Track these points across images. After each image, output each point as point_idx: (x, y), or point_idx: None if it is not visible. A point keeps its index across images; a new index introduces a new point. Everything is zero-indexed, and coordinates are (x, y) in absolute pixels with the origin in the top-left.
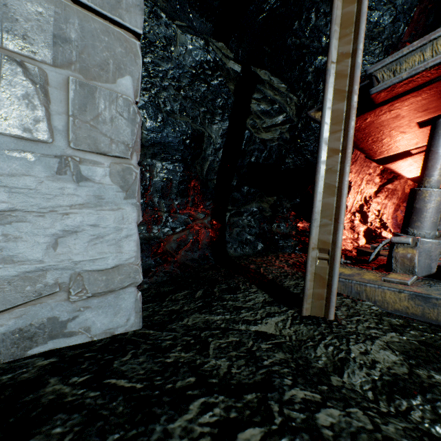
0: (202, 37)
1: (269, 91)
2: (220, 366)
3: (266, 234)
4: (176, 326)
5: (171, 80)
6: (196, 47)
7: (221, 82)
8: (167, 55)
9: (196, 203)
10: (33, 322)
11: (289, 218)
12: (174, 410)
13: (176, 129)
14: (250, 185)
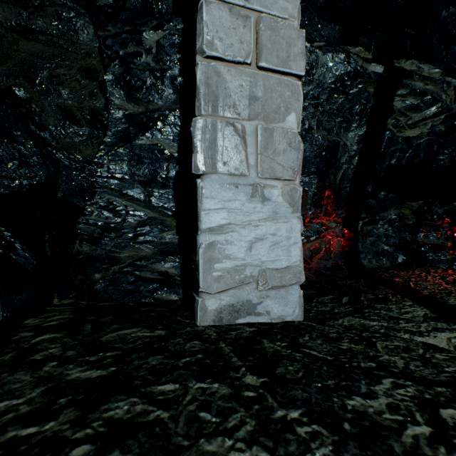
0: (342, 51)
1: (417, 82)
2: (396, 362)
3: (408, 245)
4: (333, 324)
5: (311, 100)
6: (336, 62)
7: (360, 88)
8: (309, 79)
9: (328, 212)
10: (238, 301)
11: (441, 226)
12: (369, 379)
13: (312, 143)
14: (388, 190)
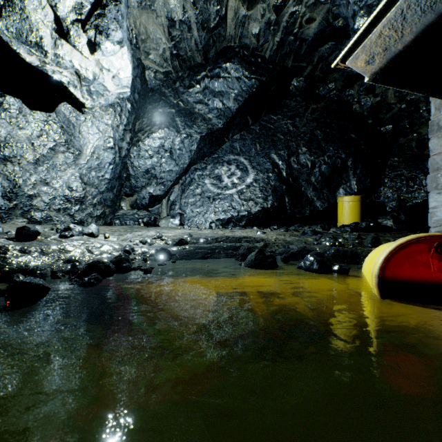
0: None
1: None
2: None
3: None
4: None
5: None
6: None
7: None
8: None
9: None
10: (440, 230)
11: None
12: None
13: None
14: None
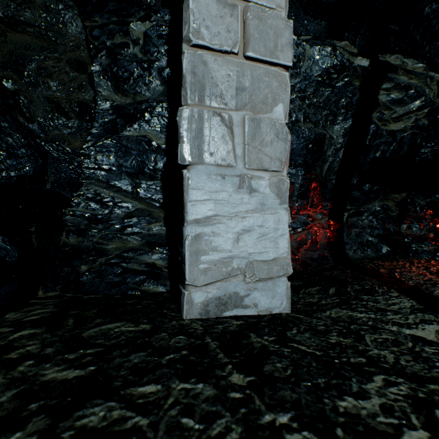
0: (328, 44)
1: (401, 76)
2: (386, 356)
3: (392, 236)
4: (321, 316)
5: (298, 93)
6: (322, 56)
7: (346, 82)
8: (296, 71)
9: (315, 204)
10: (225, 293)
11: (423, 217)
12: (360, 376)
13: (299, 136)
14: (372, 182)
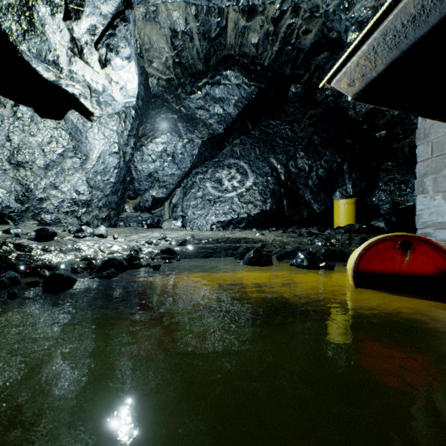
0: None
1: None
2: None
3: None
4: None
5: None
6: None
7: None
8: None
9: None
10: (426, 232)
11: None
12: None
13: None
14: None
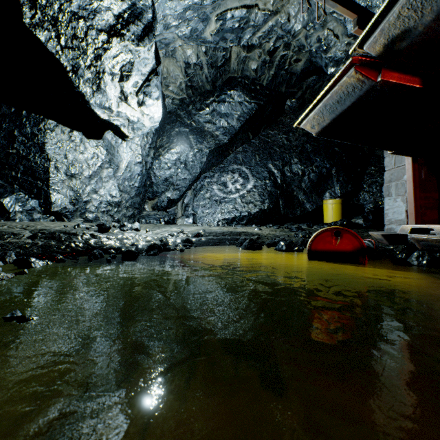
0: None
1: None
2: None
3: None
4: None
5: None
6: None
7: None
8: None
9: None
10: (390, 227)
11: None
12: None
13: None
14: None
